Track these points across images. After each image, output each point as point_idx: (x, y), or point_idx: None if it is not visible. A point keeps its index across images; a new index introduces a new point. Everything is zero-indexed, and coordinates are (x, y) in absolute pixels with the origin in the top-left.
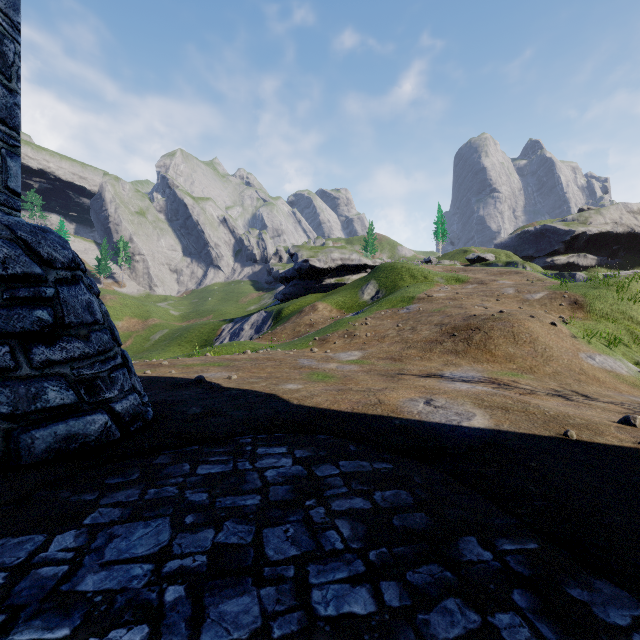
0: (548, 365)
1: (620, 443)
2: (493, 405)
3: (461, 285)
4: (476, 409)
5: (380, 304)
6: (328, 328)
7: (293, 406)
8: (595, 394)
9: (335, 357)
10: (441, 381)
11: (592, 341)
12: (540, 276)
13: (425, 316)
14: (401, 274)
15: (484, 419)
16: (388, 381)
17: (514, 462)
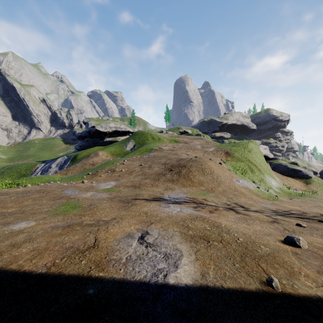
0: (220, 186)
1: (320, 290)
2: (196, 234)
3: (176, 143)
4: (183, 243)
5: (134, 152)
6: (100, 166)
7: None
8: (246, 204)
9: (96, 186)
10: (161, 204)
11: (237, 172)
12: (211, 140)
13: (157, 159)
14: (147, 137)
15: (190, 263)
16: (122, 208)
17: None
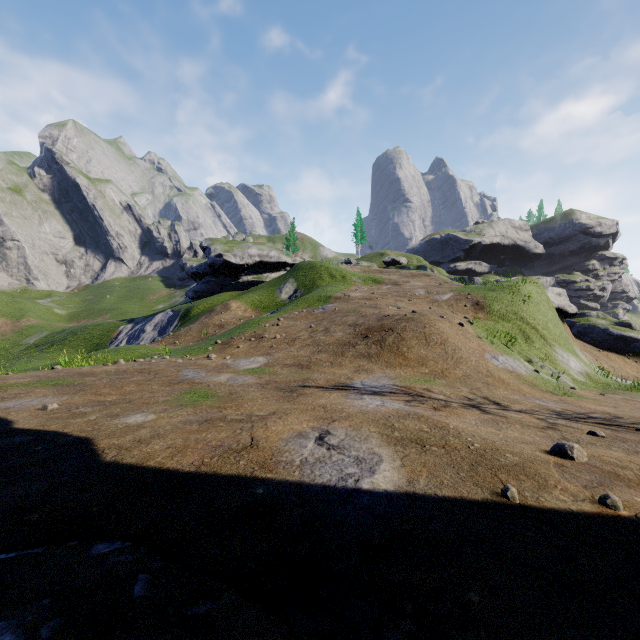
0: (458, 368)
1: (577, 505)
2: (405, 436)
3: (377, 286)
4: (384, 447)
5: (296, 303)
6: (235, 329)
7: (97, 467)
8: (505, 400)
9: (233, 365)
10: (348, 395)
11: (494, 341)
12: (446, 279)
13: (340, 316)
14: (320, 273)
15: (393, 469)
16: (283, 399)
17: (441, 593)
